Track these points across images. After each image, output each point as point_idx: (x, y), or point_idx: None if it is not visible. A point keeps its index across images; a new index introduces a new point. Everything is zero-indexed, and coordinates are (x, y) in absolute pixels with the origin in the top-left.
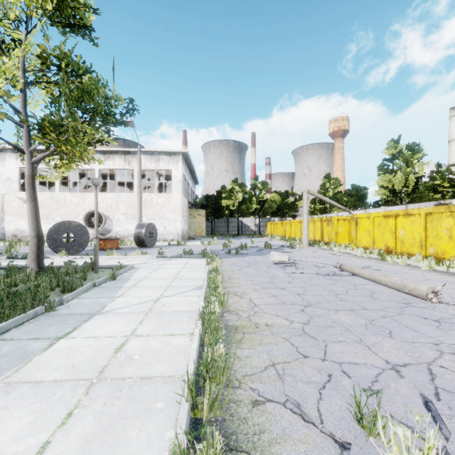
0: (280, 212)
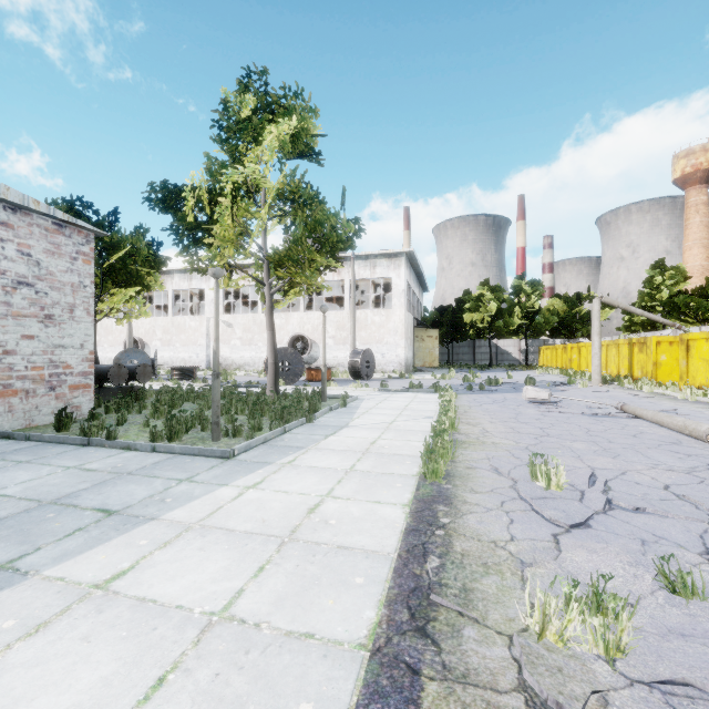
0: (565, 330)
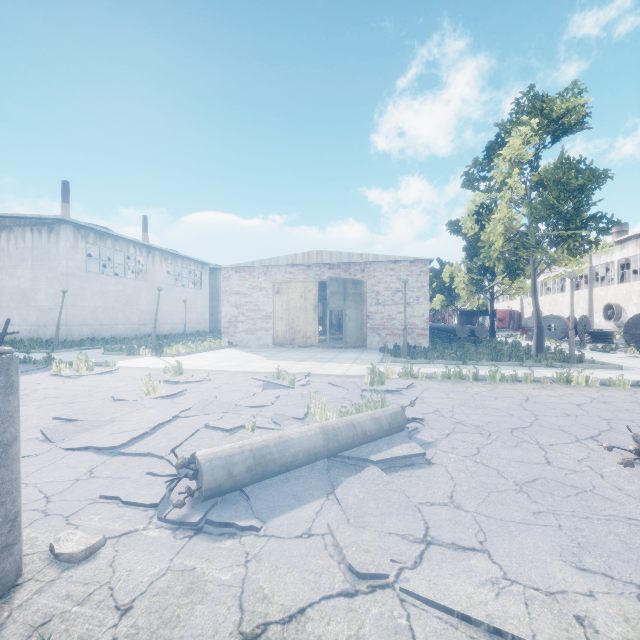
0: None
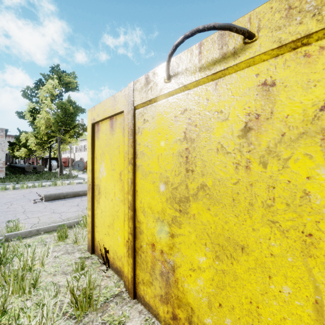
0: None
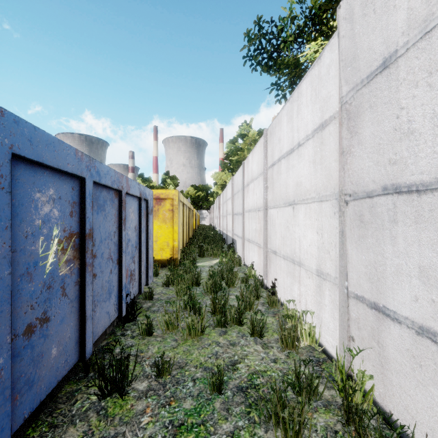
0: (196, 205)
